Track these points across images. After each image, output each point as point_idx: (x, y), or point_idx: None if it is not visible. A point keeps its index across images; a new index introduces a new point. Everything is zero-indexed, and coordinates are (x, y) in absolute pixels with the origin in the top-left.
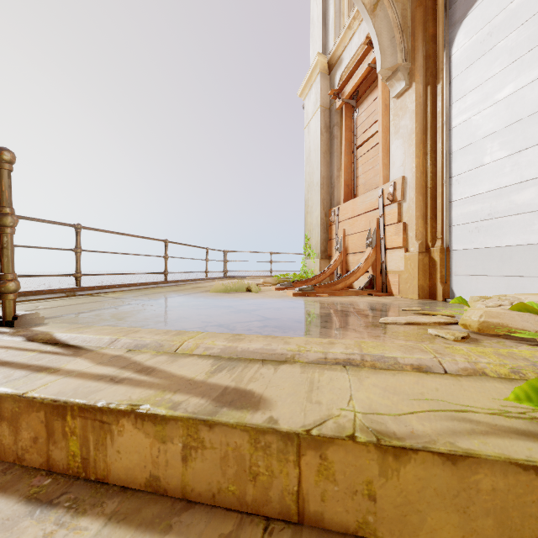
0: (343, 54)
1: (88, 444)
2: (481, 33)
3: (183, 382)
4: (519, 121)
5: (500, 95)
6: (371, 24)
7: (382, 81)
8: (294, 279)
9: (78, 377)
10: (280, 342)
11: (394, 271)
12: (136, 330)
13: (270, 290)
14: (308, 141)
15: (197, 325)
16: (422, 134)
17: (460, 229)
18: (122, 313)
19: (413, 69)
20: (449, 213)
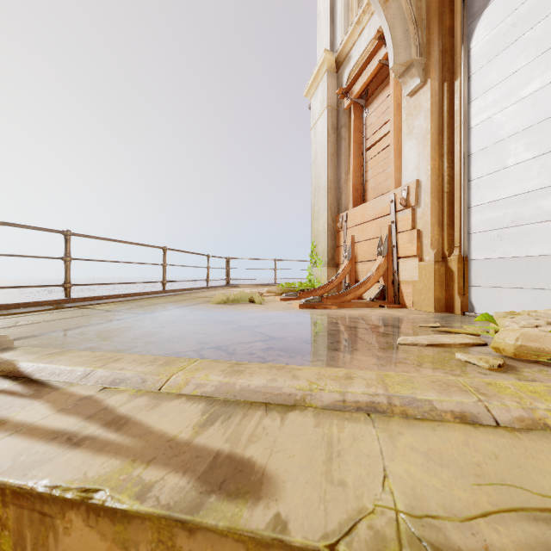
0: (351, 50)
1: (24, 543)
2: (504, 24)
3: (162, 445)
4: (547, 119)
5: (526, 91)
6: (384, 16)
7: (395, 78)
8: (300, 288)
9: (26, 434)
10: (287, 376)
11: (407, 282)
12: (118, 358)
13: (274, 301)
14: (315, 143)
15: (191, 347)
16: (438, 134)
17: (480, 237)
18: (110, 330)
19: (428, 64)
20: (467, 219)
